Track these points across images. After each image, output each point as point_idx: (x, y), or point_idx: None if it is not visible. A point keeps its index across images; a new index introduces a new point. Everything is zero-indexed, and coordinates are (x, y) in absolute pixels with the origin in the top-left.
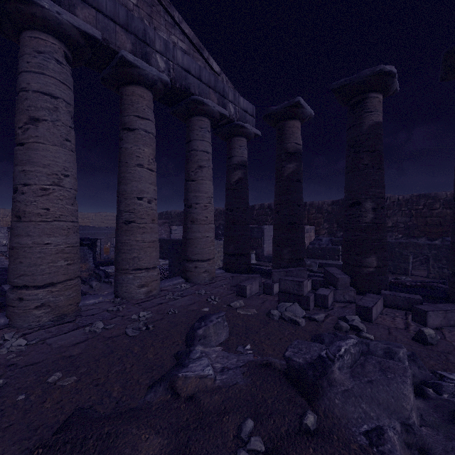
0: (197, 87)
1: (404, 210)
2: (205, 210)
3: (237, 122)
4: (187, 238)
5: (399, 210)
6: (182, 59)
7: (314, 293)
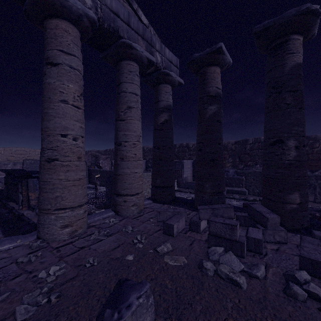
0: (126, 31)
1: None
2: (133, 148)
3: (163, 70)
4: (117, 174)
5: None
6: (110, 1)
7: (246, 236)
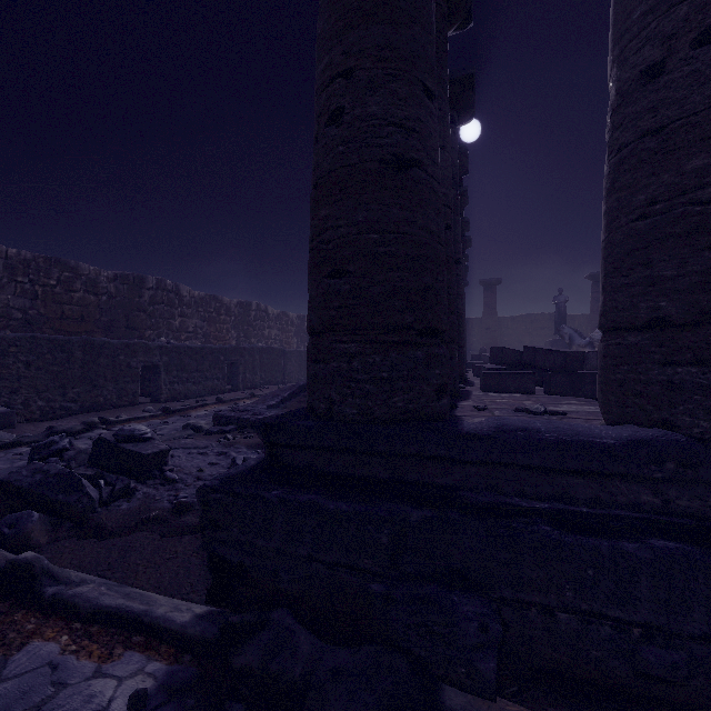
0: None
1: (24, 281)
2: None
3: None
4: None
5: (11, 280)
6: None
7: None
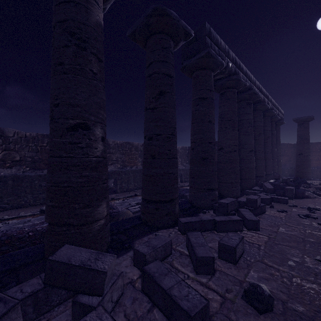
0: None
1: (32, 145)
2: None
3: None
4: None
5: (27, 146)
6: None
7: None
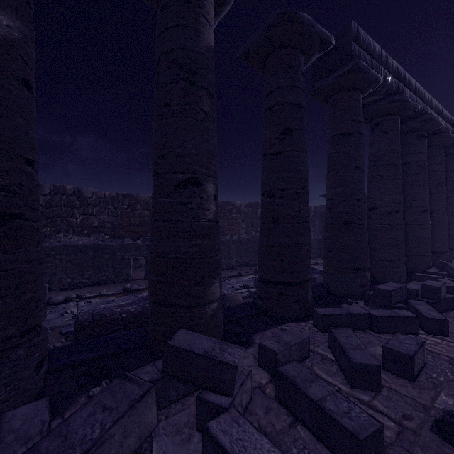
0: None
1: (111, 208)
2: None
3: None
4: None
5: (106, 208)
6: None
7: None
